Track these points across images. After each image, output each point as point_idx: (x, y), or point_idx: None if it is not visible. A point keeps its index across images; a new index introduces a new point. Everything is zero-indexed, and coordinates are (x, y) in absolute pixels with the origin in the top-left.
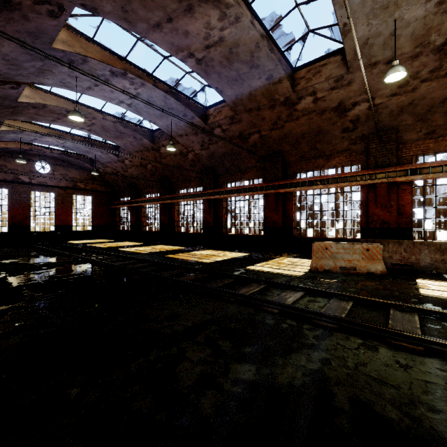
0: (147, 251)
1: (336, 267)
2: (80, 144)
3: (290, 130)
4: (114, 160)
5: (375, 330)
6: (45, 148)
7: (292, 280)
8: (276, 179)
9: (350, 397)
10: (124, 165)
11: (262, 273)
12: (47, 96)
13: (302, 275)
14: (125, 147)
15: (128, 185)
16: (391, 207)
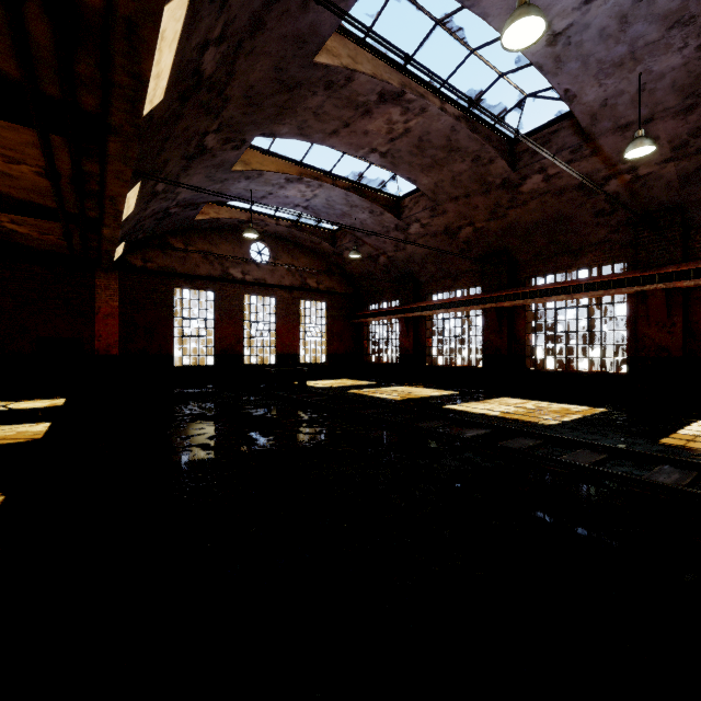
0: (545, 419)
1: None
2: (339, 198)
3: None
4: (387, 229)
5: None
6: (268, 217)
7: None
8: None
9: None
10: (404, 236)
11: None
12: (358, 51)
13: None
14: (433, 190)
15: (394, 278)
16: None
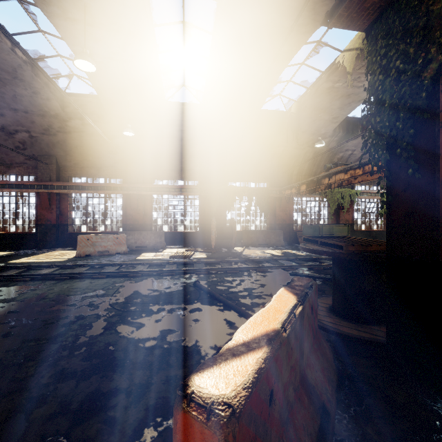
0: None
1: (96, 252)
2: None
3: (63, 140)
4: None
5: (89, 274)
6: None
7: (54, 264)
8: (50, 179)
9: (56, 294)
10: None
11: (26, 263)
12: None
13: (65, 260)
14: None
15: None
16: (140, 210)
